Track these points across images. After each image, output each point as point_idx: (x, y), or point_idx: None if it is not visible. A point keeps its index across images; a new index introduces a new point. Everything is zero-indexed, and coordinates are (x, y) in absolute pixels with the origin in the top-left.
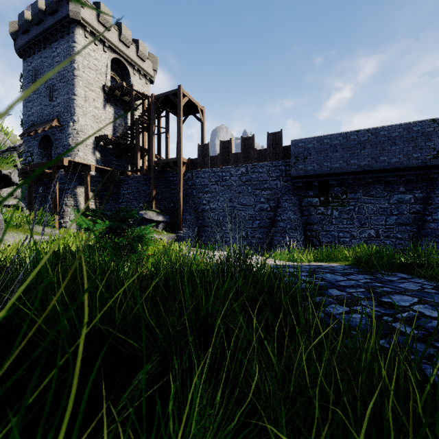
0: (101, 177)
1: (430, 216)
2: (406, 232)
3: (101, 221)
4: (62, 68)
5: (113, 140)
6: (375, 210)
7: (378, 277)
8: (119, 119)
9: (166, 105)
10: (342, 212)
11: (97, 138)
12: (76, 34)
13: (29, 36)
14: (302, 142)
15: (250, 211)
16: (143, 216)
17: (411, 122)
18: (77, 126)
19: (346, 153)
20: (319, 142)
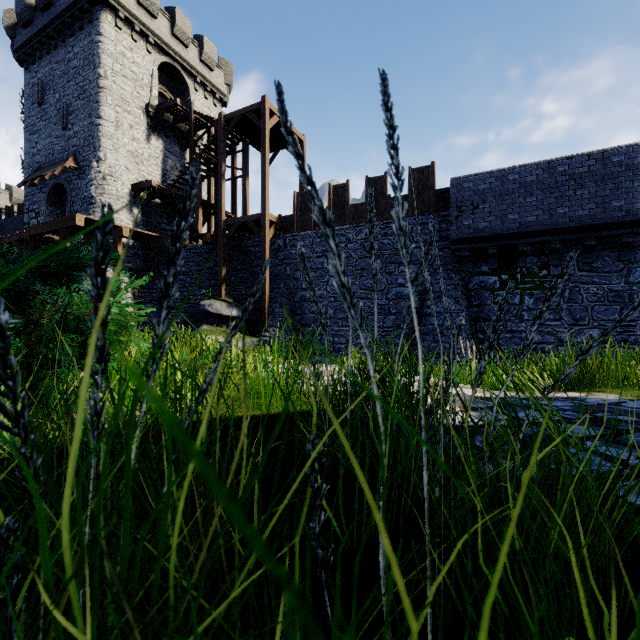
0: (141, 248)
1: None
2: None
3: None
4: (82, 76)
5: (161, 191)
6: (601, 294)
7: None
8: (172, 159)
9: (243, 133)
10: (541, 300)
11: (135, 187)
12: (102, 22)
13: (33, 30)
14: (469, 180)
15: (379, 300)
16: (205, 309)
17: None
18: (103, 167)
19: (548, 197)
20: (500, 179)
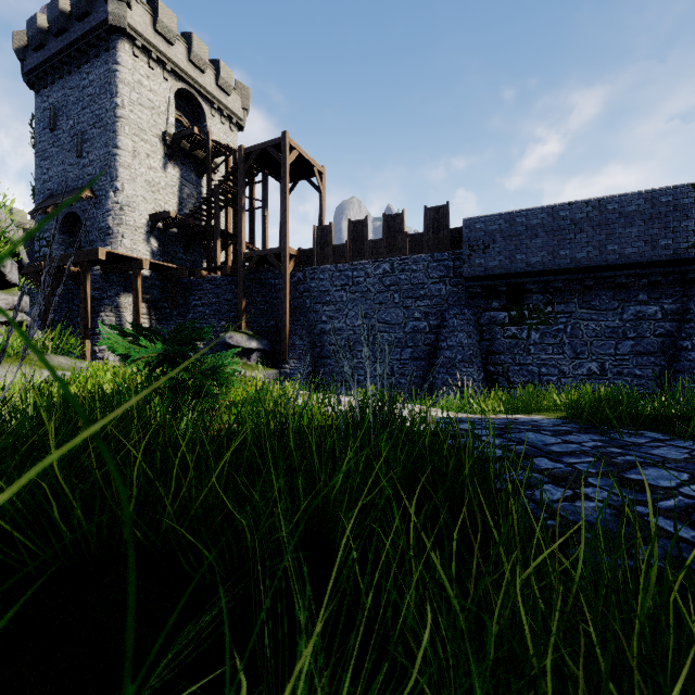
0: (159, 279)
1: (688, 340)
2: (649, 366)
3: (149, 343)
4: (98, 105)
5: (179, 221)
6: (599, 330)
7: (615, 438)
8: (189, 187)
9: (263, 165)
10: (546, 335)
11: (152, 217)
12: (119, 51)
13: (45, 55)
14: (480, 222)
15: (397, 333)
16: (225, 341)
17: (658, 189)
18: (120, 198)
19: (551, 240)
20: (508, 221)
